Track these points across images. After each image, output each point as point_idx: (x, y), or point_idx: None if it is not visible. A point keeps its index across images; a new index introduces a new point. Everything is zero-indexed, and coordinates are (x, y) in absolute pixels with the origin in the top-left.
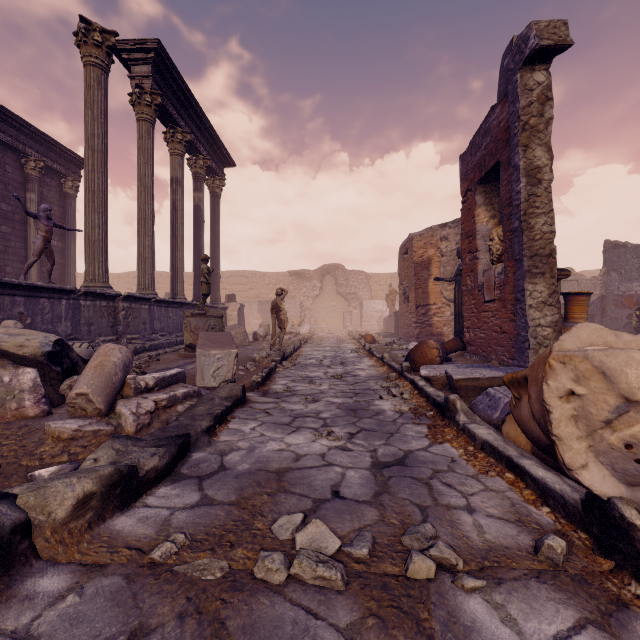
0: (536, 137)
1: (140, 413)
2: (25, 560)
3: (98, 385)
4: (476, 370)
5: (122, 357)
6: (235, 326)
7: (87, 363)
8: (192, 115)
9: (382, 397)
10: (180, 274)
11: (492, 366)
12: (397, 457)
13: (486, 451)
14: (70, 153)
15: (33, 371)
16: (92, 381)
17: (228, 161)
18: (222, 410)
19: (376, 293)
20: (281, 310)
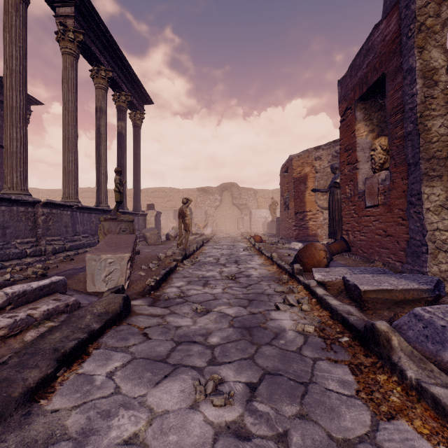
0: (432, 38)
1: None
2: None
3: None
4: (379, 277)
5: None
6: (151, 229)
7: None
8: (114, 57)
9: (279, 307)
10: (103, 186)
11: (388, 271)
12: None
13: None
14: None
15: None
16: None
17: (147, 99)
18: (78, 341)
19: (261, 204)
20: (186, 216)
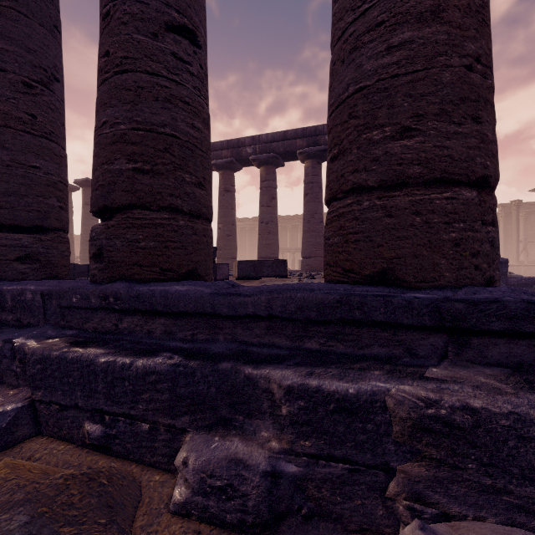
0: None
1: None
2: None
3: None
4: None
5: None
6: None
7: None
8: None
9: None
10: None
11: None
12: None
13: None
14: None
15: None
16: None
17: None
18: None
19: None
20: None
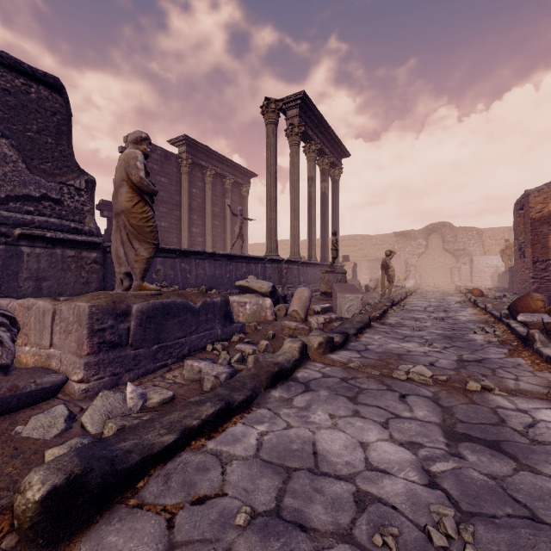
0: None
1: (318, 323)
2: (307, 357)
3: (301, 307)
4: None
5: (308, 294)
6: (351, 280)
7: (282, 298)
8: (321, 130)
9: (476, 332)
10: (313, 243)
11: None
12: (476, 359)
13: (548, 362)
14: (245, 170)
15: (270, 299)
16: (298, 305)
17: (345, 154)
18: (360, 327)
19: (490, 248)
20: (389, 267)
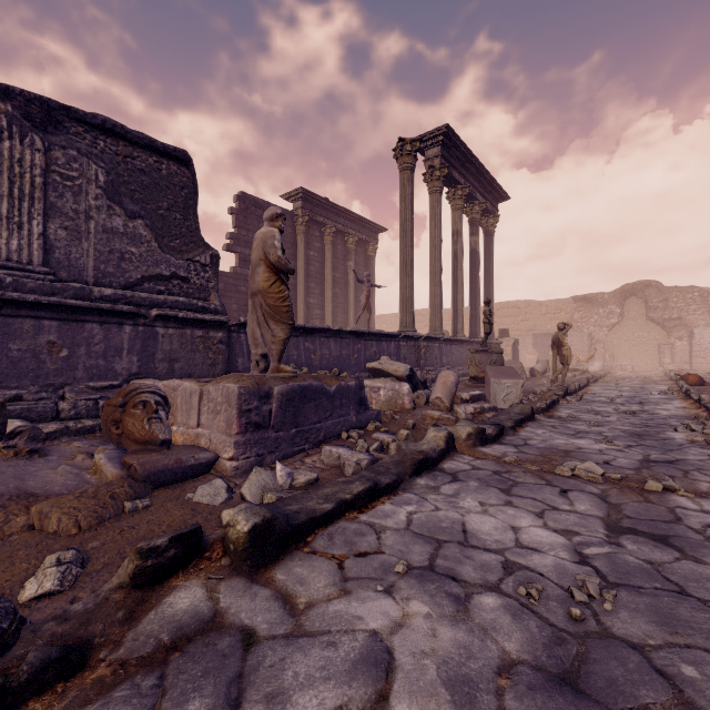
0: None
1: (467, 413)
2: (454, 449)
3: (445, 393)
4: None
5: (454, 379)
6: (510, 361)
7: (422, 383)
8: (470, 169)
9: (676, 430)
10: (460, 315)
11: None
12: (668, 460)
13: None
14: (372, 224)
15: (407, 384)
16: (442, 391)
17: (502, 197)
18: (519, 419)
19: None
20: (563, 345)
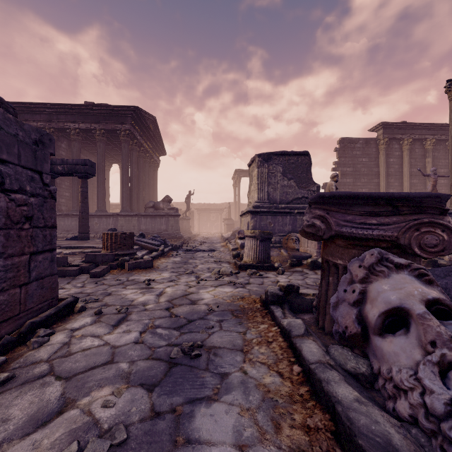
0: None
1: (451, 257)
2: None
3: None
4: None
5: None
6: None
7: None
8: None
9: None
10: None
11: None
12: None
13: None
14: None
15: None
16: None
17: None
18: None
19: None
20: None
